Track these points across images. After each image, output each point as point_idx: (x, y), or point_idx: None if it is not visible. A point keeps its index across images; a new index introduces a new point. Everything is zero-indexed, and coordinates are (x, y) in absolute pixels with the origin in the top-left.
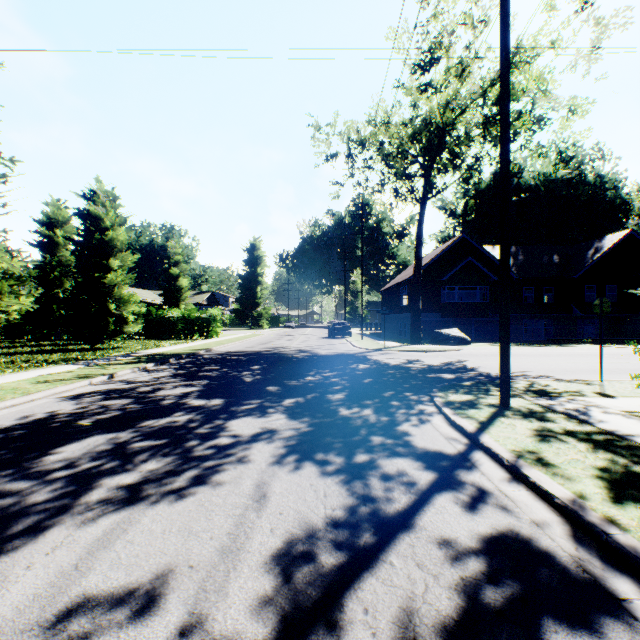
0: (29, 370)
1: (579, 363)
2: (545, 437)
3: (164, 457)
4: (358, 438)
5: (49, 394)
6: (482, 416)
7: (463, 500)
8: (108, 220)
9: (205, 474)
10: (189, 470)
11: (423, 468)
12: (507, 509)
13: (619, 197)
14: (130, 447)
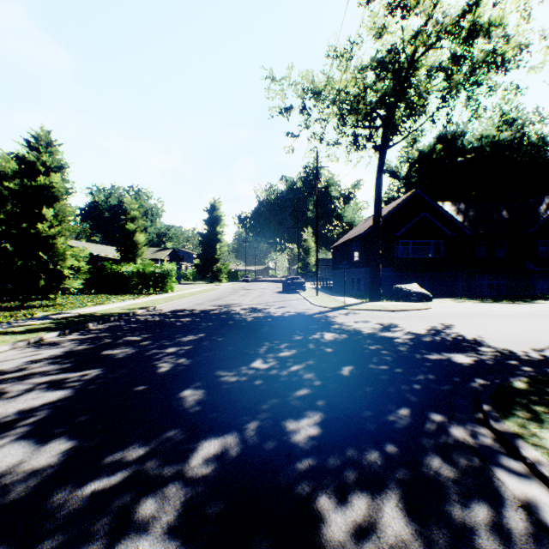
0: None
1: None
2: None
3: None
4: None
5: None
6: None
7: None
8: (41, 165)
9: None
10: None
11: None
12: None
13: None
14: None
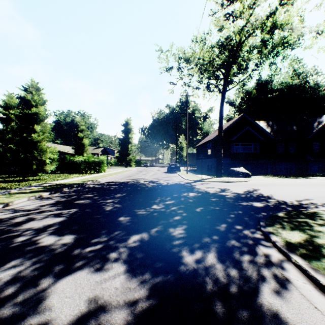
0: None
1: None
2: None
3: None
4: None
5: None
6: None
7: None
8: (33, 102)
9: None
10: None
11: None
12: None
13: None
14: None
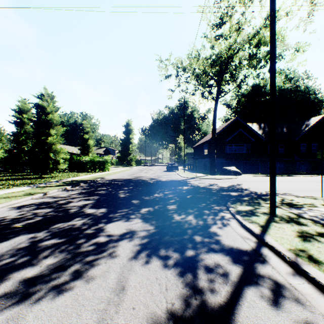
0: (0, 190)
1: (303, 186)
2: (306, 238)
3: (60, 253)
4: (186, 237)
5: (5, 205)
6: (261, 221)
7: (266, 293)
8: (49, 109)
9: (84, 268)
10: (74, 265)
11: (232, 262)
12: (301, 303)
13: (317, 98)
14: (40, 245)
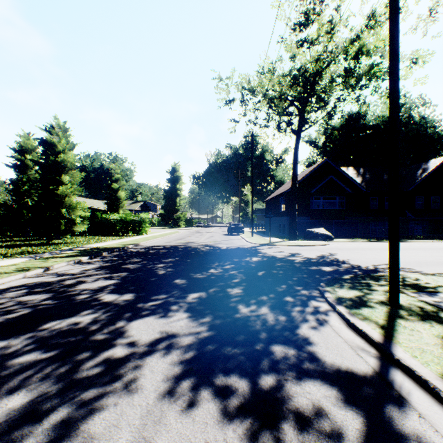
0: None
1: (426, 256)
2: None
3: (38, 383)
4: (260, 348)
5: None
6: (380, 318)
7: None
8: (60, 146)
9: (74, 418)
10: (57, 410)
11: (344, 404)
12: None
13: (437, 133)
14: (10, 364)
